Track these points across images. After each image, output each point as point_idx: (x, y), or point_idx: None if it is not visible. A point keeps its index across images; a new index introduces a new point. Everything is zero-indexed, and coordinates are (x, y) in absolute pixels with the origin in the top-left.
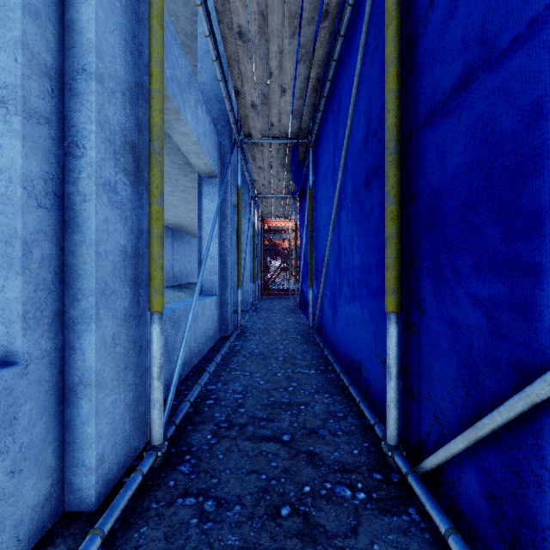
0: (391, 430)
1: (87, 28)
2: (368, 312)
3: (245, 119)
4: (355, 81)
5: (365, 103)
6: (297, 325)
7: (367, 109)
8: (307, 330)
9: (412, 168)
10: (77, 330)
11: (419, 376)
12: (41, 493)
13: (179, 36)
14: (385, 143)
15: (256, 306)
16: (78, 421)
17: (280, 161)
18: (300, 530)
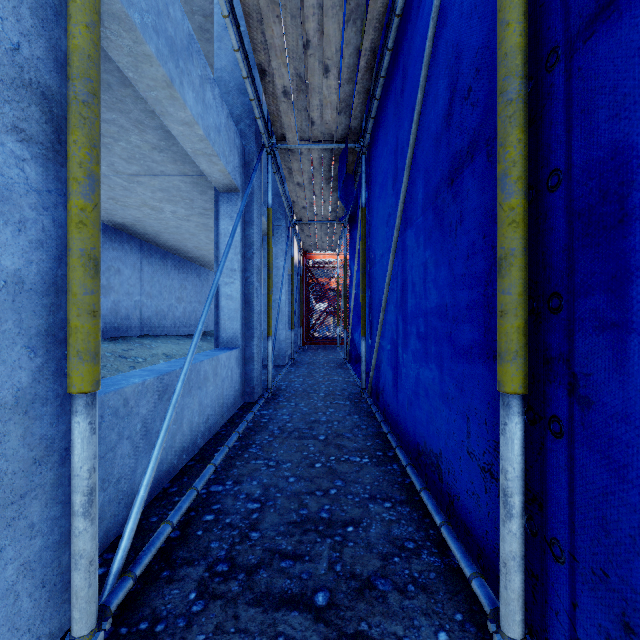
0: (511, 610)
1: None
2: (453, 381)
3: (276, 115)
4: (430, 27)
5: (448, 55)
6: (346, 385)
7: (451, 63)
8: (358, 393)
9: (556, 124)
10: None
11: (575, 524)
12: None
13: (195, 17)
14: (499, 84)
15: (296, 359)
16: None
17: (324, 176)
18: None
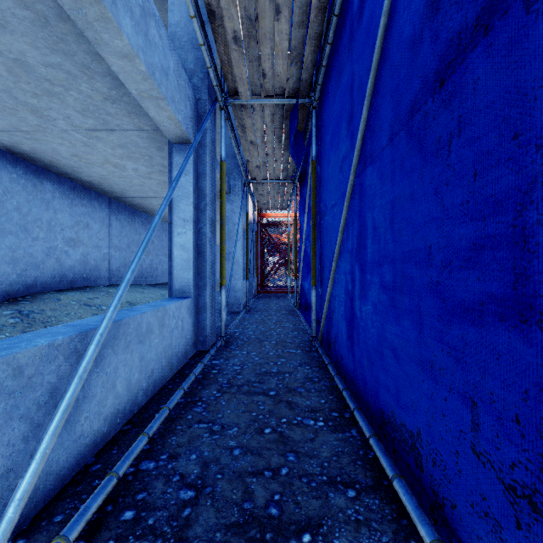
0: None
1: None
2: (444, 348)
3: (227, 66)
4: None
5: None
6: (297, 332)
7: None
8: (309, 340)
9: None
10: None
11: None
12: None
13: None
14: None
15: (250, 306)
16: None
17: (276, 134)
18: None
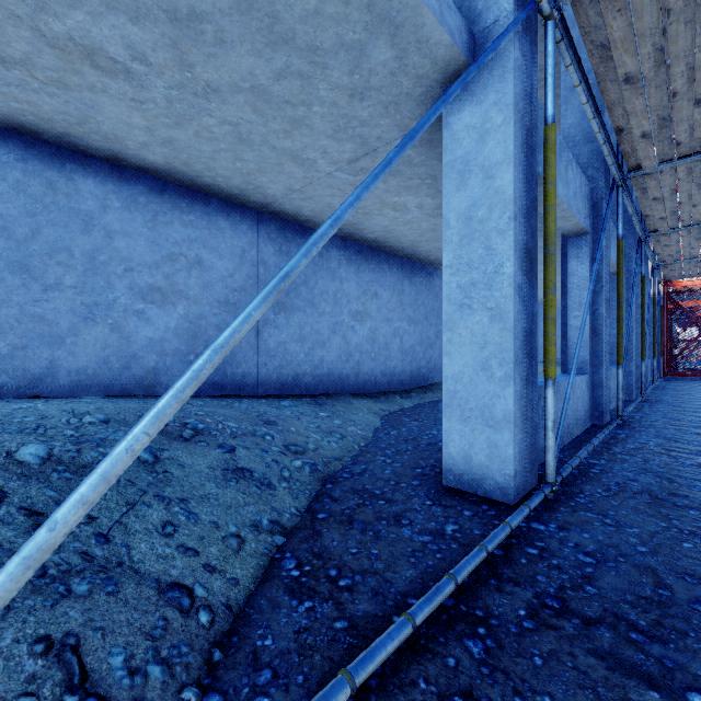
0: None
1: (601, 272)
2: None
3: (651, 224)
4: None
5: None
6: None
7: None
8: None
9: None
10: (597, 367)
11: None
12: (590, 413)
13: None
14: None
15: (657, 385)
16: (597, 396)
17: (692, 237)
18: (695, 438)
